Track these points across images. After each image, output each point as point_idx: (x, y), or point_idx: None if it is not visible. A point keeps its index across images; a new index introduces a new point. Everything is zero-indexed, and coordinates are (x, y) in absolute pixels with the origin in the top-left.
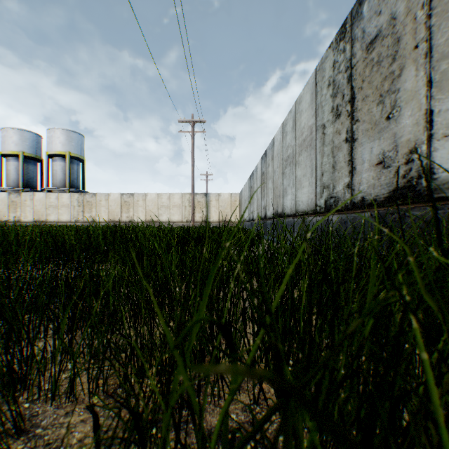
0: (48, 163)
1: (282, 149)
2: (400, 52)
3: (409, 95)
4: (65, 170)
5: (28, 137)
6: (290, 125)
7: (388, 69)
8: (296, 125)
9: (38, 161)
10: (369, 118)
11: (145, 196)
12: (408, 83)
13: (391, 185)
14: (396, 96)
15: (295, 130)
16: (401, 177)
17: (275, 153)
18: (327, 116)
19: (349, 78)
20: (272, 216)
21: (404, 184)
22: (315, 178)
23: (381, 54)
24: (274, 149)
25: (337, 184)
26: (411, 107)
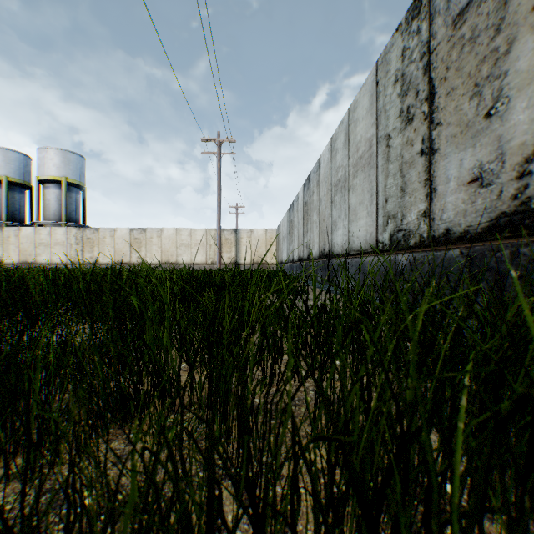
0: (39, 190)
1: (330, 172)
2: (508, 19)
3: (524, 78)
4: (61, 199)
5: (13, 158)
6: (341, 140)
7: (488, 45)
8: (349, 139)
9: (27, 188)
10: (457, 118)
11: (161, 232)
12: (523, 61)
13: (494, 210)
14: (501, 82)
15: (348, 146)
16: (511, 198)
17: (321, 178)
18: (394, 122)
19: (425, 67)
20: (317, 256)
21: (515, 207)
22: (376, 206)
23: (476, 26)
24: (320, 172)
25: (408, 213)
26: (528, 95)
